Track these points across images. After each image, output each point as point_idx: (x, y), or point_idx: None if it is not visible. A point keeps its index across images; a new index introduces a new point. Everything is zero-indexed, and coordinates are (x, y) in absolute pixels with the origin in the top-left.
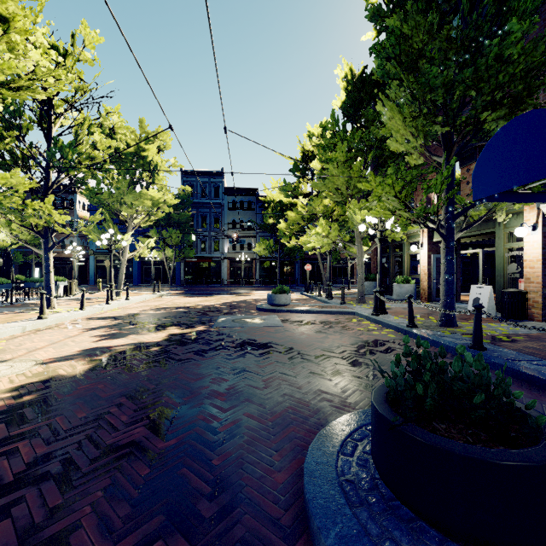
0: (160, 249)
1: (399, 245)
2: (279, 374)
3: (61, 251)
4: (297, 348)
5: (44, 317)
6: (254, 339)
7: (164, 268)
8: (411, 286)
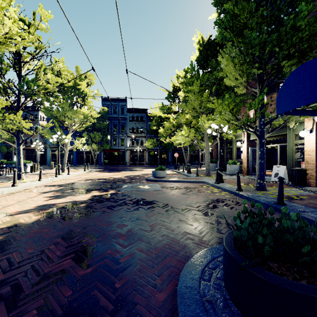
0: (89, 144)
1: (230, 142)
2: (159, 221)
3: (30, 145)
4: (170, 204)
5: (16, 185)
6: (144, 198)
7: (91, 155)
8: (237, 166)
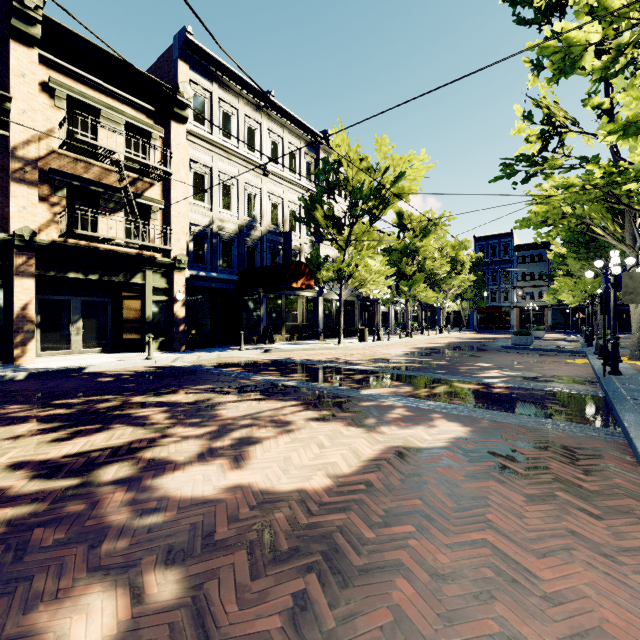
0: (457, 301)
1: None
2: None
3: None
4: None
5: (429, 335)
6: (509, 342)
7: (459, 316)
8: None
